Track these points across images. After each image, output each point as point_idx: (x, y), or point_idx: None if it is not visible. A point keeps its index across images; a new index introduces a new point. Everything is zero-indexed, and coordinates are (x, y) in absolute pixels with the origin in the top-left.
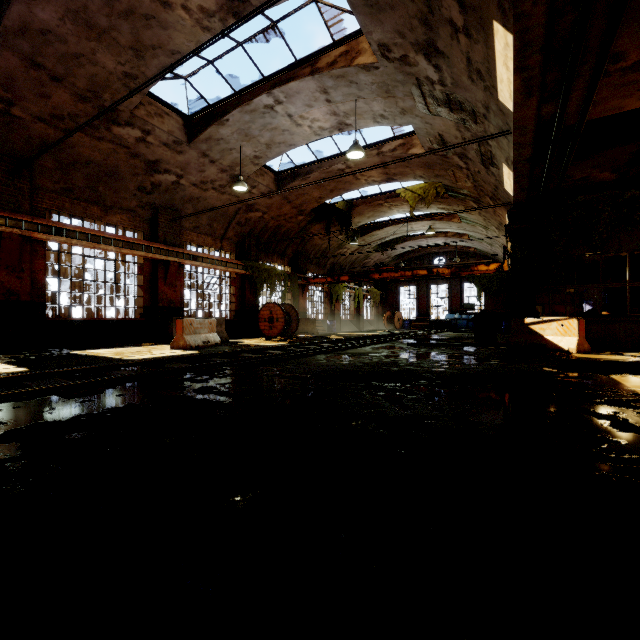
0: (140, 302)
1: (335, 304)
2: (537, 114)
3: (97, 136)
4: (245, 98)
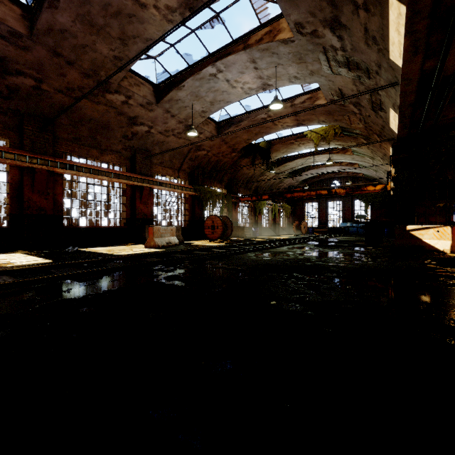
0: (124, 215)
1: (258, 216)
2: (421, 68)
3: (96, 101)
4: (196, 69)
